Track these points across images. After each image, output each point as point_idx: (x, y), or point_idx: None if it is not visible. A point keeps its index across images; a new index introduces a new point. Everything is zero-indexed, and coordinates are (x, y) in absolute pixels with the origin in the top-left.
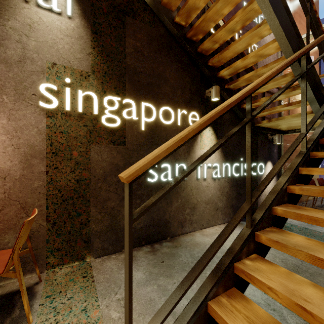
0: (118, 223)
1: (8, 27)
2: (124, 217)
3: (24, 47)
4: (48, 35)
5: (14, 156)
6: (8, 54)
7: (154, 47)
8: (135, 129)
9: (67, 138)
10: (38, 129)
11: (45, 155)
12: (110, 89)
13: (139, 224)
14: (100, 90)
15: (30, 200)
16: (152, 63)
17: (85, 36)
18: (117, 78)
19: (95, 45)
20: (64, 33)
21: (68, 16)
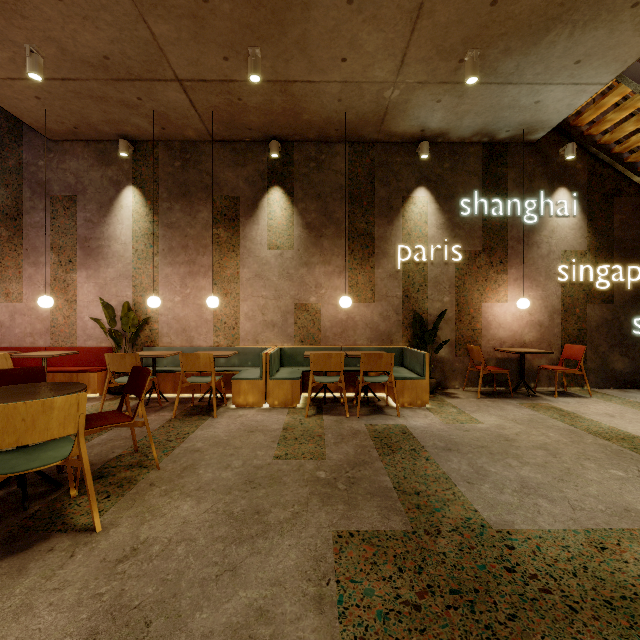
0: (607, 365)
1: (542, 236)
2: (611, 362)
3: (549, 245)
4: (561, 233)
5: (545, 313)
6: (542, 252)
7: (639, 214)
8: (621, 289)
9: (572, 300)
10: (556, 295)
11: (560, 312)
12: (601, 260)
13: (624, 369)
14: (593, 263)
15: (552, 340)
16: (636, 229)
17: (583, 225)
18: (606, 250)
19: (590, 230)
20: (570, 228)
21: (572, 216)
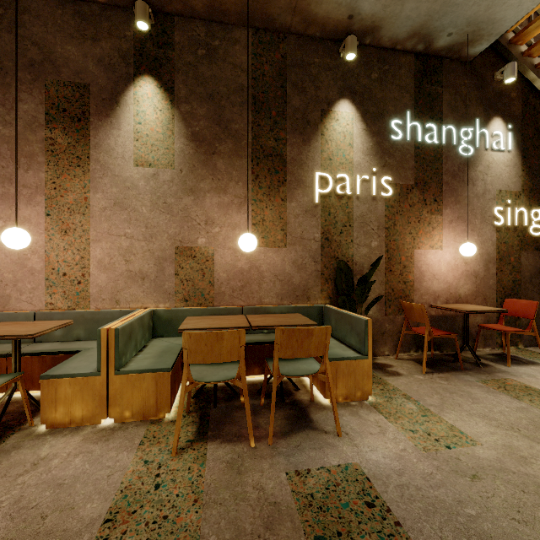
0: (539, 320)
1: (477, 171)
2: None
3: (484, 183)
4: (497, 169)
5: (480, 261)
6: (477, 190)
7: None
8: None
9: (507, 247)
10: (492, 241)
11: (495, 260)
12: (534, 202)
13: None
14: (527, 205)
15: (487, 294)
16: None
17: (517, 162)
18: (539, 192)
19: (524, 168)
20: (505, 165)
21: (507, 151)
